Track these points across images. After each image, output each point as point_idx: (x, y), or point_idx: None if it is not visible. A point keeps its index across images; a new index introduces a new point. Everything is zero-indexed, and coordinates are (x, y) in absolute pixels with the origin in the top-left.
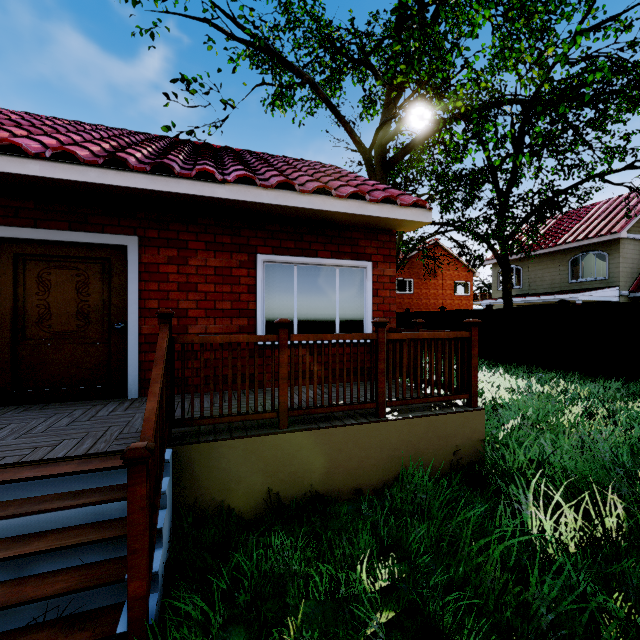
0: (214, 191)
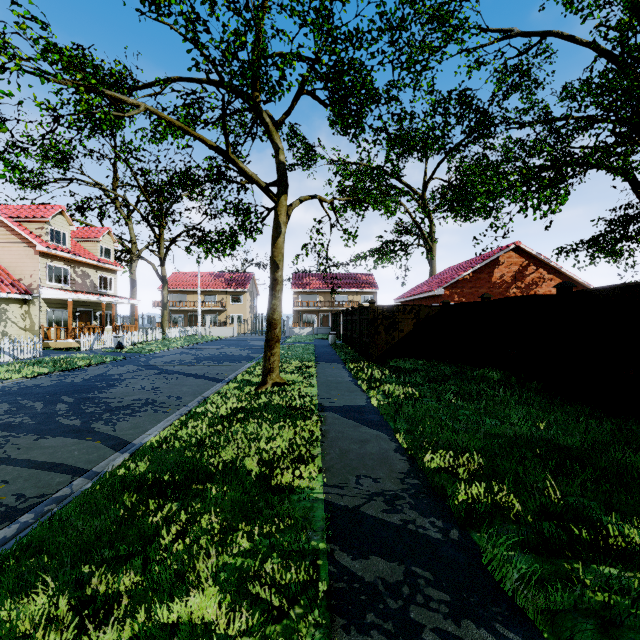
0: (417, 297)
